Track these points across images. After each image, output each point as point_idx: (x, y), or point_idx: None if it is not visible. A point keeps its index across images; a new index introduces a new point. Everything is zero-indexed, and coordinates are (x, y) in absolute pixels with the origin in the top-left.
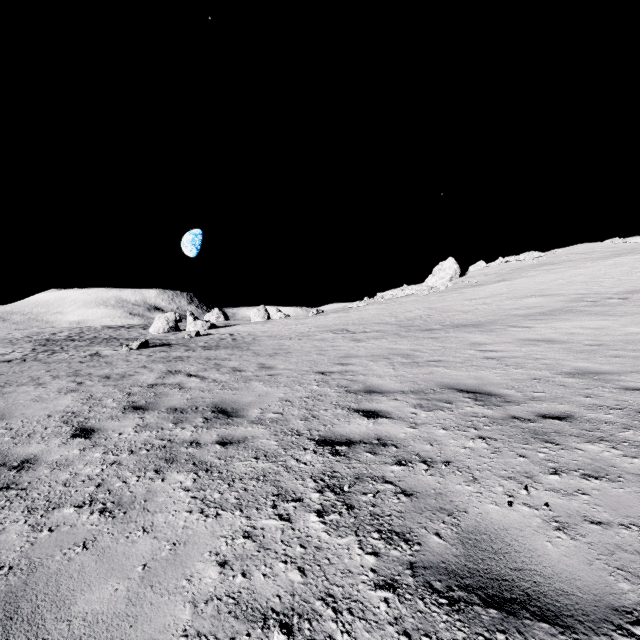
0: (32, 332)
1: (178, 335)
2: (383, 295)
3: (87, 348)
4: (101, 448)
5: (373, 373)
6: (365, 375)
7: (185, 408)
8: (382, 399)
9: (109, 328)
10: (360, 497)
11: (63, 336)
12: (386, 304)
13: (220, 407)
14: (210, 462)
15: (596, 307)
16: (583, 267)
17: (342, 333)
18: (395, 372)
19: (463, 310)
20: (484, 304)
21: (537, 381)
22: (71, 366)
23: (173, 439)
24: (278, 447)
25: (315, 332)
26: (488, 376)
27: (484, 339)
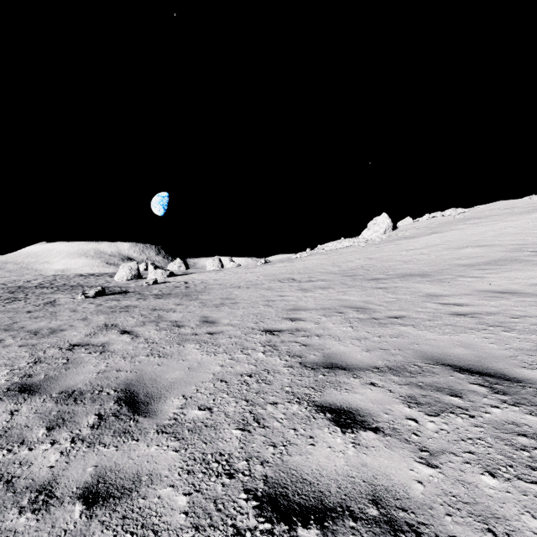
0: (9, 280)
1: (139, 283)
2: (323, 247)
3: (49, 296)
4: None
5: (329, 333)
6: (320, 336)
7: (85, 391)
8: (353, 383)
9: (80, 276)
10: None
11: (35, 283)
12: (327, 254)
13: (131, 390)
14: None
15: None
16: (510, 220)
17: (288, 282)
18: (355, 332)
19: (403, 260)
20: (422, 254)
21: None
22: (14, 317)
23: (17, 477)
24: (185, 520)
25: (263, 281)
26: (478, 342)
27: (438, 290)
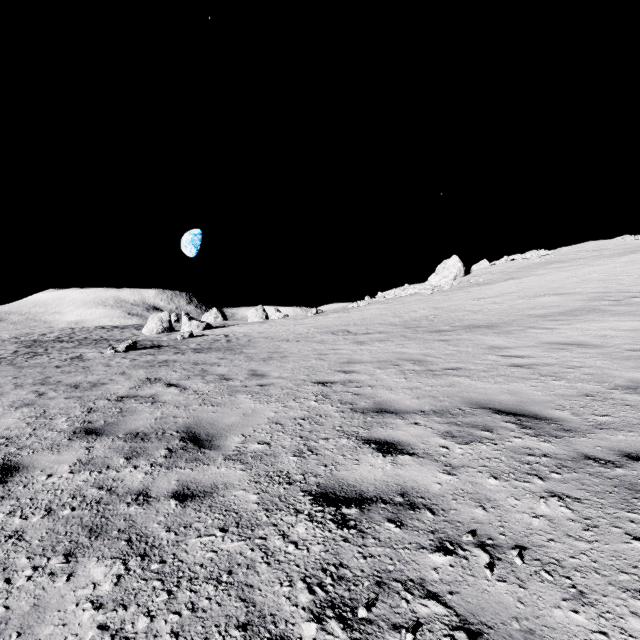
0: (21, 333)
1: (171, 336)
2: (384, 294)
3: (72, 350)
4: (10, 503)
5: (382, 384)
6: (373, 387)
7: (149, 433)
8: (398, 423)
9: (102, 328)
10: (389, 638)
11: (52, 337)
12: (388, 304)
13: (193, 432)
14: (153, 537)
15: (621, 306)
16: (596, 265)
17: (343, 334)
18: (408, 383)
19: (472, 310)
20: (494, 303)
21: (591, 398)
22: (44, 372)
23: (115, 487)
24: (258, 507)
25: (314, 333)
26: (525, 390)
27: (503, 342)
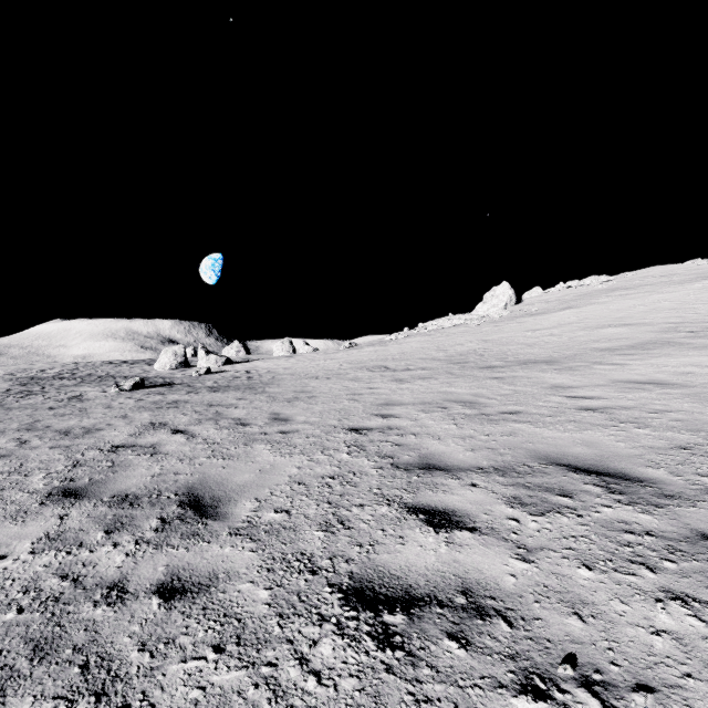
0: (18, 368)
1: (186, 372)
2: (426, 326)
3: (72, 388)
4: None
5: (428, 432)
6: (417, 435)
7: (141, 495)
8: (451, 484)
9: (109, 364)
10: None
11: (52, 373)
12: (431, 336)
13: (195, 494)
14: (119, 660)
15: (700, 339)
16: (666, 292)
17: (380, 371)
18: (459, 430)
19: (527, 343)
20: (551, 335)
21: (689, 452)
22: (34, 414)
23: (84, 576)
24: (269, 610)
25: (347, 369)
26: (603, 440)
27: (567, 380)
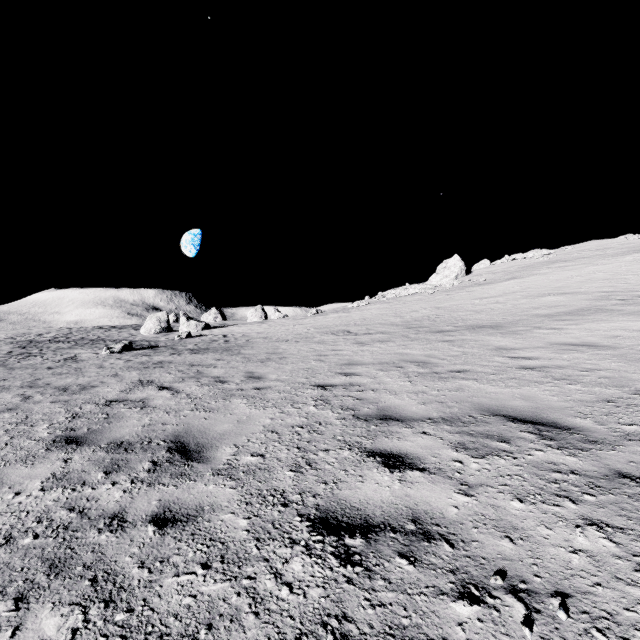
0: (18, 333)
1: (169, 336)
2: (385, 294)
3: (67, 351)
4: None
5: (385, 388)
6: (376, 391)
7: (134, 442)
8: (405, 432)
9: (100, 328)
10: None
11: (49, 337)
12: (389, 303)
13: (181, 441)
14: (123, 575)
15: (630, 306)
16: (600, 264)
17: (343, 335)
18: (413, 387)
19: (475, 309)
20: (497, 303)
21: (613, 404)
22: (34, 373)
23: (88, 508)
24: (248, 535)
25: (314, 333)
26: (539, 395)
27: (510, 343)
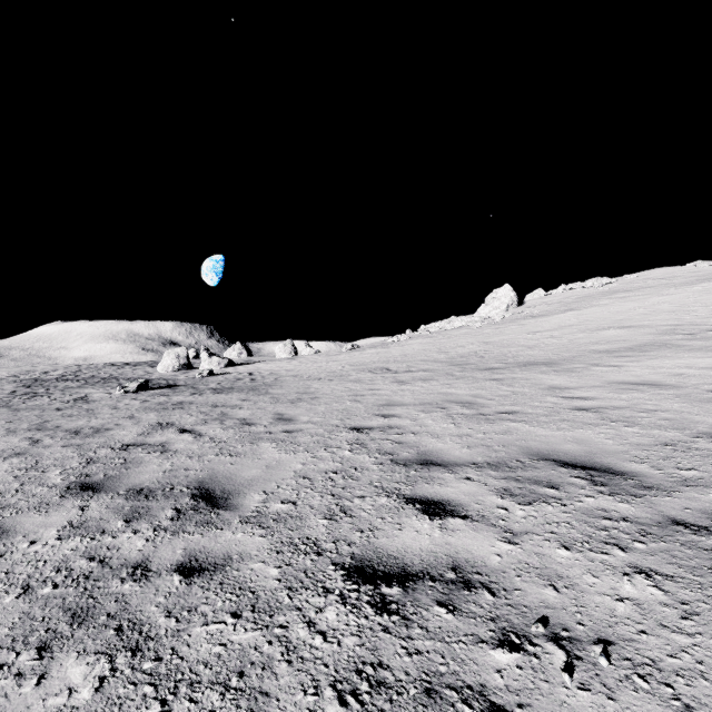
0: (21, 370)
1: (189, 374)
2: (428, 328)
3: (77, 390)
4: None
5: (427, 430)
6: (416, 434)
7: (155, 489)
8: (447, 478)
9: (112, 366)
10: None
11: (55, 375)
12: (432, 338)
13: (206, 488)
14: (149, 624)
15: (697, 341)
16: (666, 294)
17: (382, 373)
18: (457, 429)
19: (527, 345)
20: (552, 338)
21: (672, 448)
22: (42, 415)
23: (109, 558)
24: (279, 584)
25: (349, 371)
26: (593, 438)
27: (564, 381)
